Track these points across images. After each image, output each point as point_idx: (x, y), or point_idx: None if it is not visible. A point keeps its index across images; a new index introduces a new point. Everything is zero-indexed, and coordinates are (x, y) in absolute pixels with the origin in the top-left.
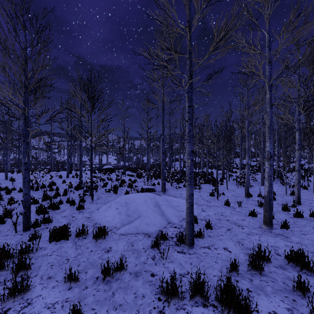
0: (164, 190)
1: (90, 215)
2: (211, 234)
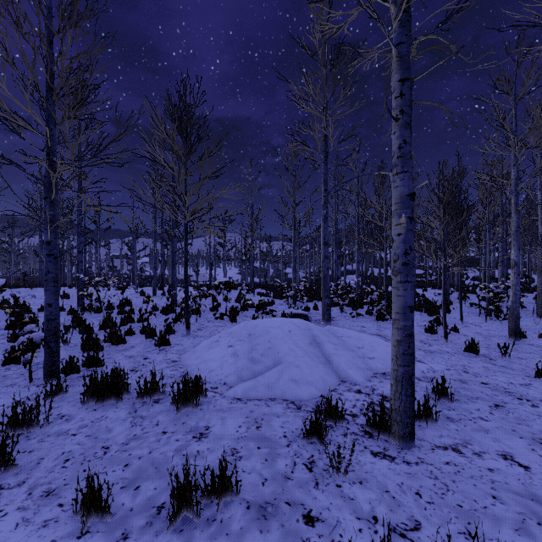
0: (328, 318)
1: (179, 356)
2: (453, 413)
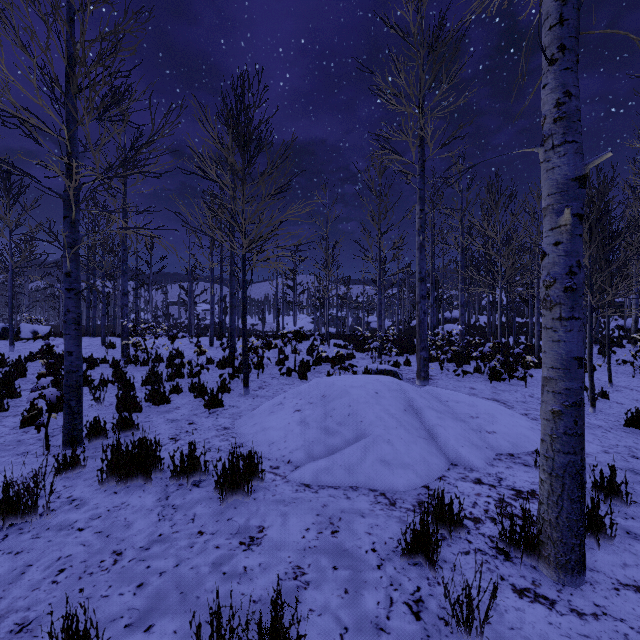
0: (425, 376)
1: (232, 422)
2: (635, 525)
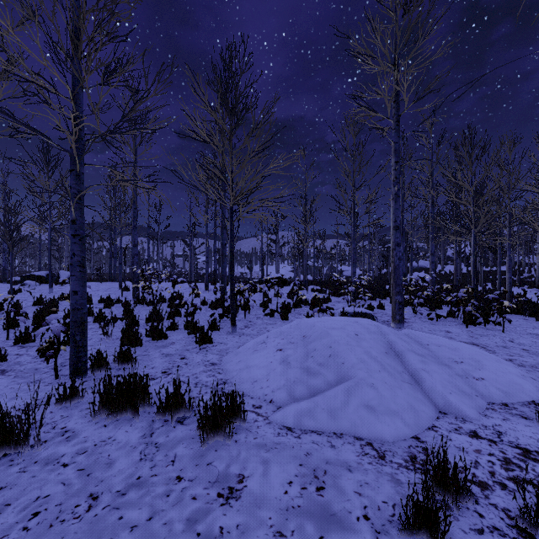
0: (400, 319)
1: (219, 358)
2: None
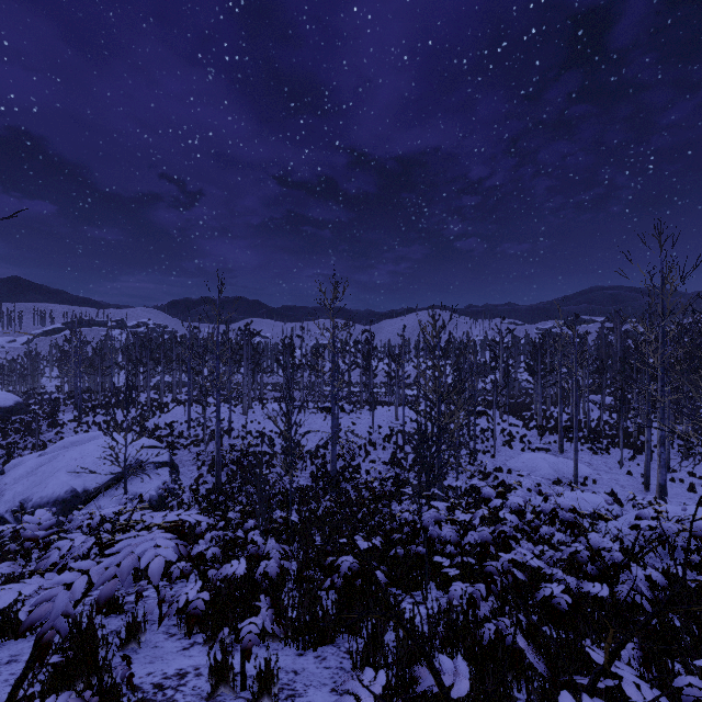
0: (562, 452)
1: (503, 463)
2: (594, 486)
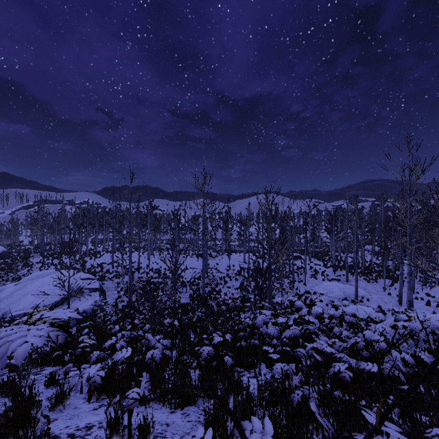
0: (347, 281)
1: (311, 288)
2: (368, 302)
